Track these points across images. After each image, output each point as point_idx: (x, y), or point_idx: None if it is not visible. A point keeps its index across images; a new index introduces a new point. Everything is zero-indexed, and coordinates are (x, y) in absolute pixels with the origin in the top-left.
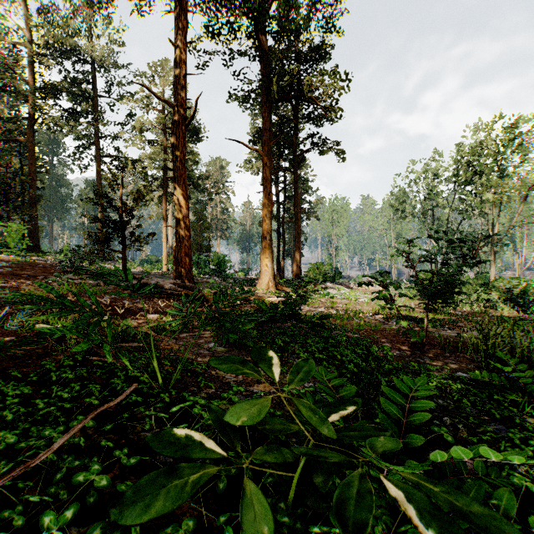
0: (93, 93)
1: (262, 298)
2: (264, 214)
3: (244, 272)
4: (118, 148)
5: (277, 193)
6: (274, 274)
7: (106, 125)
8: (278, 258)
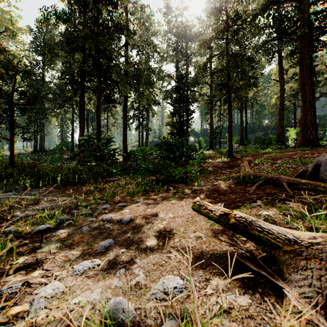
0: None
1: None
2: None
3: None
4: None
5: None
6: None
7: None
8: None
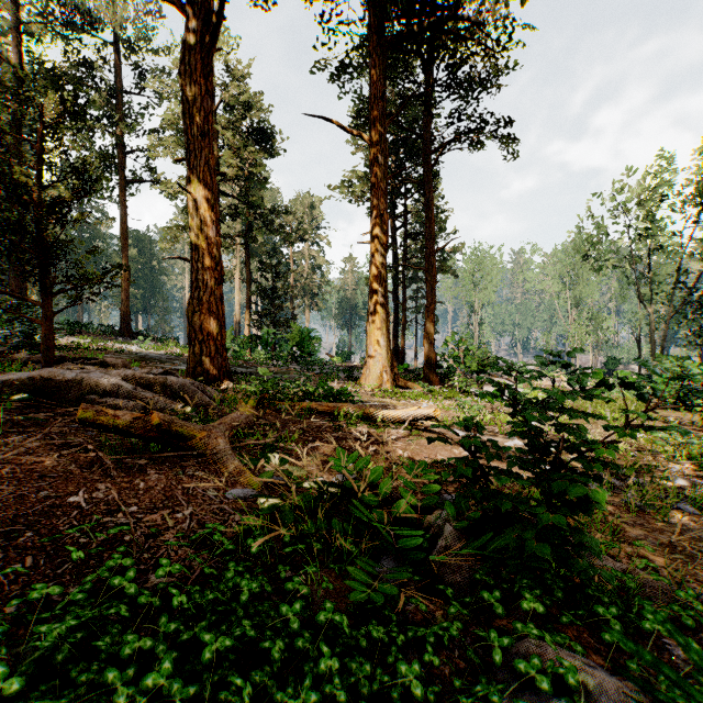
0: (113, 85)
1: (369, 410)
2: (374, 250)
3: (344, 357)
4: (149, 167)
5: (393, 232)
6: (391, 358)
7: (129, 129)
8: (394, 334)
